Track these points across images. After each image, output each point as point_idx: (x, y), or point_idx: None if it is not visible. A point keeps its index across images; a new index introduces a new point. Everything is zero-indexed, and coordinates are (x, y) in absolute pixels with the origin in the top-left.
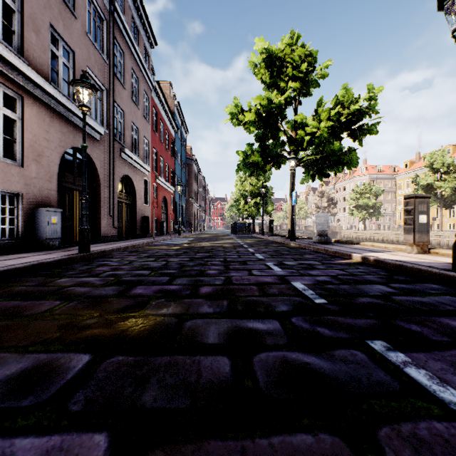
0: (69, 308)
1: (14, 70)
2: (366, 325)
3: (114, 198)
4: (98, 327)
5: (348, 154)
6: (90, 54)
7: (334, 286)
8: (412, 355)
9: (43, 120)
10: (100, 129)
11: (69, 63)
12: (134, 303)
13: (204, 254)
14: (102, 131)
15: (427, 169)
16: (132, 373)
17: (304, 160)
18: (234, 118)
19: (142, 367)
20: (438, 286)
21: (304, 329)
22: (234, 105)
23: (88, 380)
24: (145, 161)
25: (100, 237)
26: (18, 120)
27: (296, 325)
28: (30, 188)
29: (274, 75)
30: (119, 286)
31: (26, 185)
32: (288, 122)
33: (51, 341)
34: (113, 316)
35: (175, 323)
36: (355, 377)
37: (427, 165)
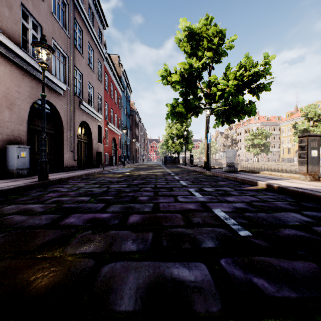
0: None
1: None
2: (308, 273)
3: (74, 138)
4: None
5: (249, 106)
6: (55, 29)
7: (252, 213)
8: None
9: (15, 77)
10: (63, 86)
11: (37, 34)
12: (59, 236)
13: (140, 181)
14: (64, 87)
15: (302, 118)
16: None
17: (216, 110)
18: (164, 79)
19: None
20: None
21: (238, 280)
22: (164, 70)
23: None
24: (99, 111)
25: (63, 167)
26: None
27: (228, 272)
28: (4, 129)
29: (194, 48)
30: (55, 214)
31: (0, 127)
32: (204, 82)
33: None
34: (27, 257)
35: (90, 268)
36: None
37: (304, 115)
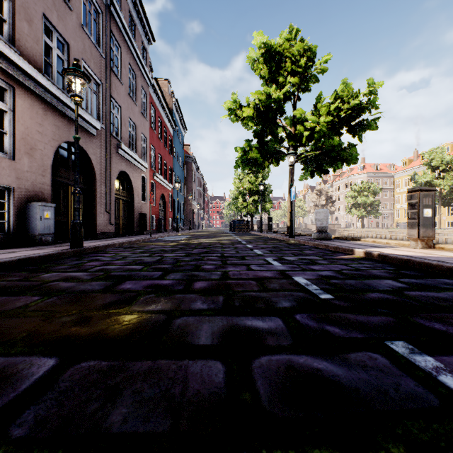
0: (47, 304)
1: (5, 59)
2: (382, 324)
3: (110, 194)
4: (74, 325)
5: (348, 150)
6: (86, 47)
7: (339, 280)
8: (443, 360)
9: (36, 113)
10: (96, 123)
11: (64, 55)
12: (120, 298)
13: (201, 249)
14: (98, 126)
15: (425, 167)
16: (103, 383)
17: (303, 156)
18: (232, 114)
19: (116, 374)
20: (451, 280)
21: (311, 328)
22: (232, 101)
23: (45, 393)
24: (143, 158)
25: (96, 234)
26: (9, 111)
27: (301, 323)
28: (22, 182)
29: (273, 71)
30: (107, 281)
31: (18, 179)
32: (287, 118)
33: (15, 342)
34: (94, 313)
35: (163, 320)
36: (379, 388)
37: (426, 163)
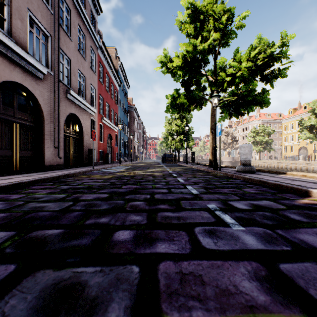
0: None
1: None
2: None
3: (59, 132)
4: None
5: (262, 95)
6: None
7: None
8: None
9: None
10: (42, 68)
11: None
12: None
13: (131, 185)
14: (44, 70)
15: (306, 115)
16: None
17: (223, 101)
18: (164, 66)
19: None
20: None
21: None
22: (163, 56)
23: None
24: (92, 104)
25: (44, 166)
26: None
27: None
28: None
29: (197, 30)
30: None
31: None
32: (208, 70)
33: None
34: None
35: None
36: None
37: (310, 111)
